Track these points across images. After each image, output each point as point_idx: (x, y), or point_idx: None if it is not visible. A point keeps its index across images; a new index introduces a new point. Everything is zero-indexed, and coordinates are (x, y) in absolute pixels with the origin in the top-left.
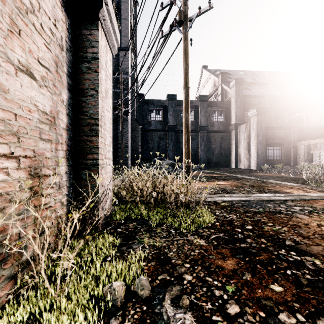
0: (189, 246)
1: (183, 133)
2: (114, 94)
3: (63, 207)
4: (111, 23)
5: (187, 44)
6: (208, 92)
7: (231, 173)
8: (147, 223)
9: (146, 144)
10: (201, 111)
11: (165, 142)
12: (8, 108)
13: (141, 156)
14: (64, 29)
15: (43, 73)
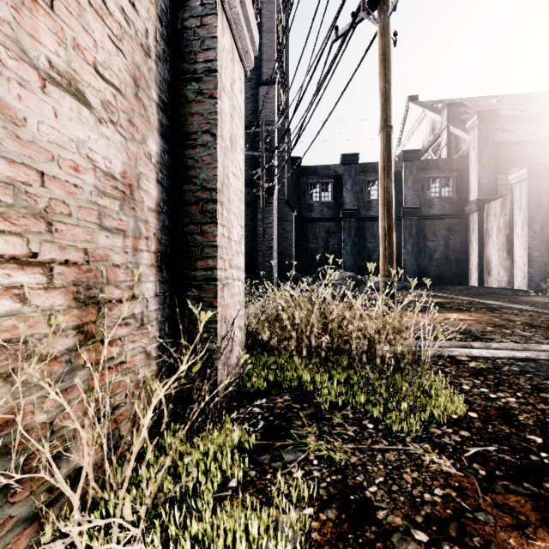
0: (414, 474)
1: (370, 222)
2: (250, 161)
3: (150, 362)
4: (241, 3)
5: (387, 41)
6: (420, 145)
7: (472, 297)
8: (312, 399)
9: (304, 244)
10: (406, 180)
11: (338, 239)
12: (25, 158)
13: (296, 265)
14: (151, 16)
15: (107, 95)
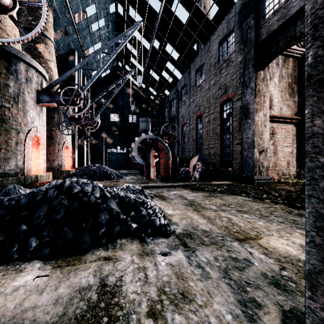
0: None
1: None
2: None
3: (295, 172)
4: None
5: None
6: None
7: None
8: None
9: None
10: None
11: None
12: (283, 153)
13: None
14: (295, 130)
15: (289, 144)
